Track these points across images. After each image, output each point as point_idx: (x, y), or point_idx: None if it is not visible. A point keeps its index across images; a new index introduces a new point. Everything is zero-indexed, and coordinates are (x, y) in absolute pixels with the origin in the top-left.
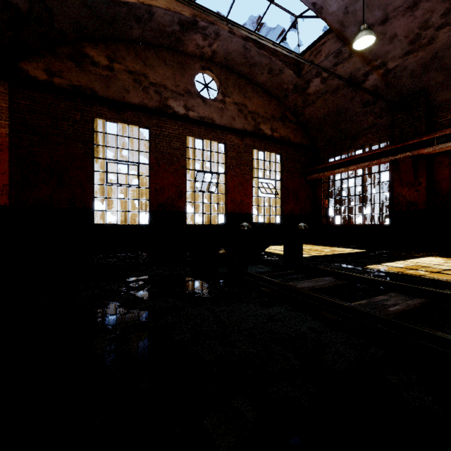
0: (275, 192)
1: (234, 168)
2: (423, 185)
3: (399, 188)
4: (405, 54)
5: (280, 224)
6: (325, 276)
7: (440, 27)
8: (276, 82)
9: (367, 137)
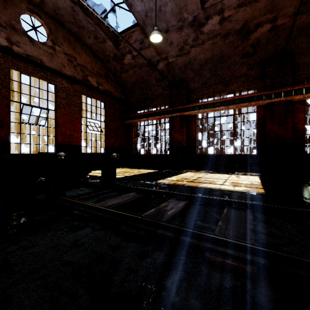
0: (101, 130)
1: (64, 107)
2: (185, 132)
3: (174, 133)
4: (177, 56)
5: (97, 154)
6: (131, 192)
7: (192, 46)
8: (101, 47)
9: (158, 101)
